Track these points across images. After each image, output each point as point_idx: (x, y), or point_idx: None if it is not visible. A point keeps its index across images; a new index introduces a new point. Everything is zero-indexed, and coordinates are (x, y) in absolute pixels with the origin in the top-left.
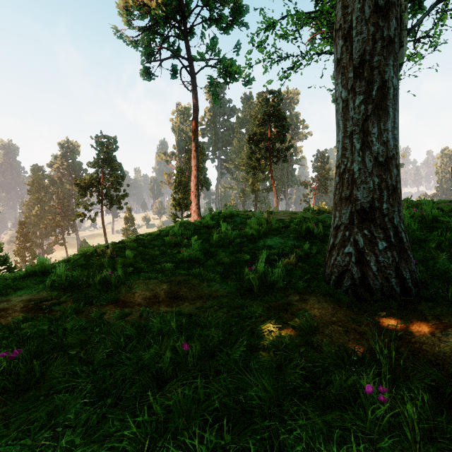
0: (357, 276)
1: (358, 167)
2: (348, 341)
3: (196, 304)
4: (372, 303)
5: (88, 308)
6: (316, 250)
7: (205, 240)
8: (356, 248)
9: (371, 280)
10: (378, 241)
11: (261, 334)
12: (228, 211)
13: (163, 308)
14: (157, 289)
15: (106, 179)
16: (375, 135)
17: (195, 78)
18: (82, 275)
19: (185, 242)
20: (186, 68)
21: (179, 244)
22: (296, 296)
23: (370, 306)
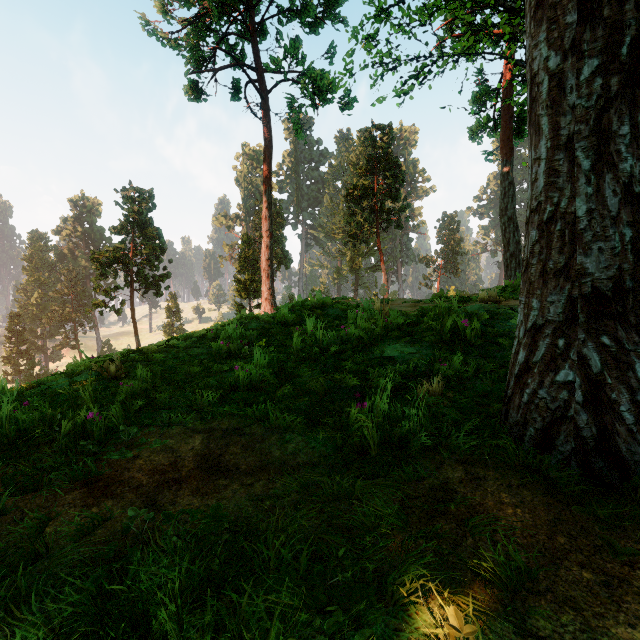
0: (590, 433)
1: (586, 206)
2: (631, 629)
3: (254, 488)
4: (633, 496)
5: (26, 501)
6: (475, 367)
7: (279, 346)
8: (584, 374)
9: (622, 442)
10: (635, 359)
11: (404, 599)
12: (317, 298)
13: (184, 500)
14: (181, 447)
15: (139, 251)
16: (625, 138)
17: (267, 98)
18: (38, 421)
19: (245, 350)
20: (254, 82)
21: (236, 353)
22: (458, 468)
23: (632, 504)
